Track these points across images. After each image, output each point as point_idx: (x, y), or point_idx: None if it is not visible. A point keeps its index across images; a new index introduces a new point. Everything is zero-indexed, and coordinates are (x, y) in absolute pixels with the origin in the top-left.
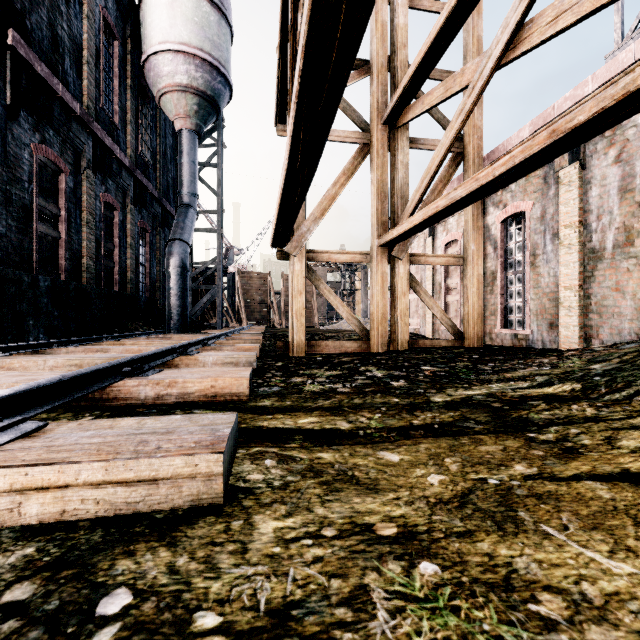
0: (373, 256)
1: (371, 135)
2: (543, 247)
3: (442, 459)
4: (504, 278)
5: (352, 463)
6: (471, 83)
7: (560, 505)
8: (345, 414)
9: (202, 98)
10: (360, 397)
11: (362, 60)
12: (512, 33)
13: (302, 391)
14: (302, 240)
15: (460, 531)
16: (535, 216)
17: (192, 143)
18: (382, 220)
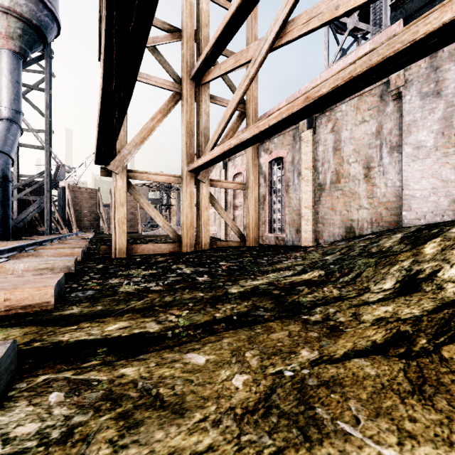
0: (183, 179)
1: (182, 86)
2: (293, 181)
3: (243, 354)
4: (270, 200)
5: (158, 376)
6: (254, 57)
7: (345, 391)
8: (156, 314)
9: (27, 24)
10: (171, 294)
11: (175, 27)
12: (281, 26)
13: (116, 293)
14: (124, 161)
15: (271, 453)
16: (288, 160)
17: (15, 64)
18: (190, 152)
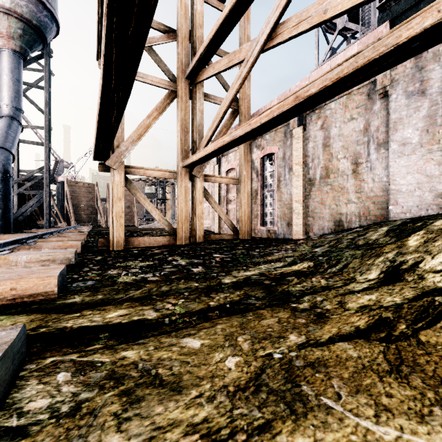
0: (178, 174)
1: (177, 85)
2: (284, 176)
3: (236, 339)
4: (262, 194)
5: (156, 358)
6: (246, 58)
7: (329, 371)
8: (153, 302)
9: (27, 25)
10: (167, 284)
11: (170, 28)
12: (272, 28)
13: (116, 283)
14: (121, 157)
15: (260, 424)
16: (280, 156)
17: (16, 63)
18: (185, 148)
